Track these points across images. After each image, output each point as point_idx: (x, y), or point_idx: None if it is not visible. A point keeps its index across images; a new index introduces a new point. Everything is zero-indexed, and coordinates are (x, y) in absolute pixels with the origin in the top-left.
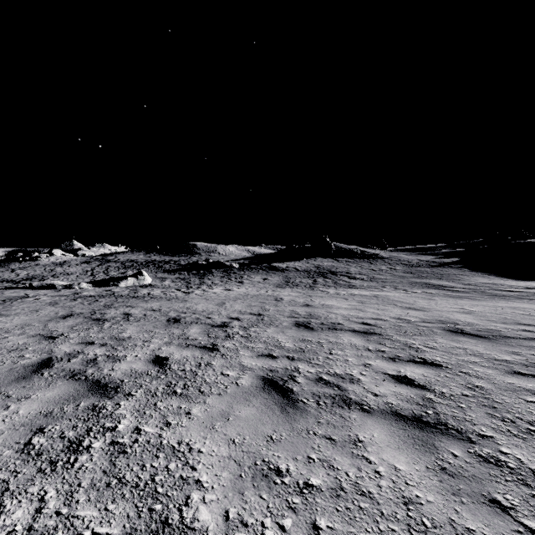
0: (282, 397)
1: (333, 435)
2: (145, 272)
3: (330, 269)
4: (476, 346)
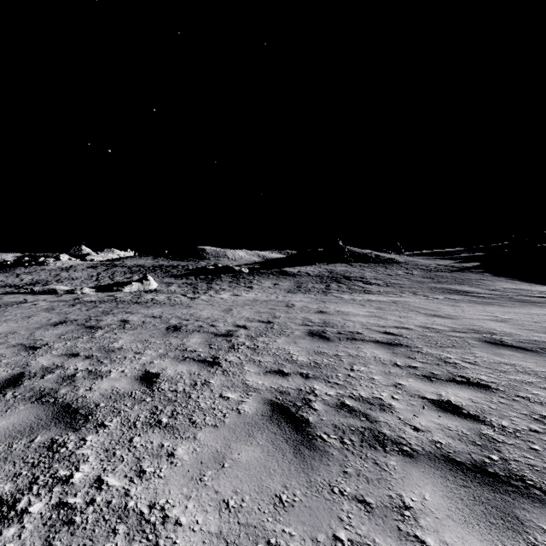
0: (295, 431)
1: (367, 495)
2: (150, 277)
3: (344, 274)
4: (524, 361)
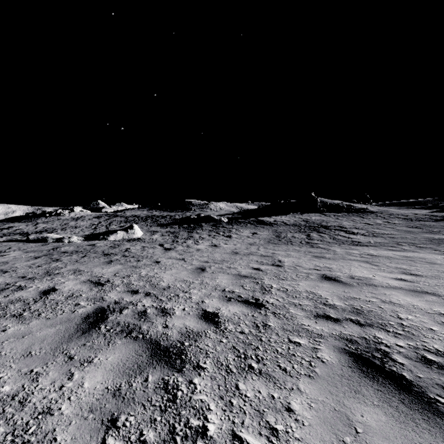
0: None
1: None
2: (135, 226)
3: (320, 223)
4: None
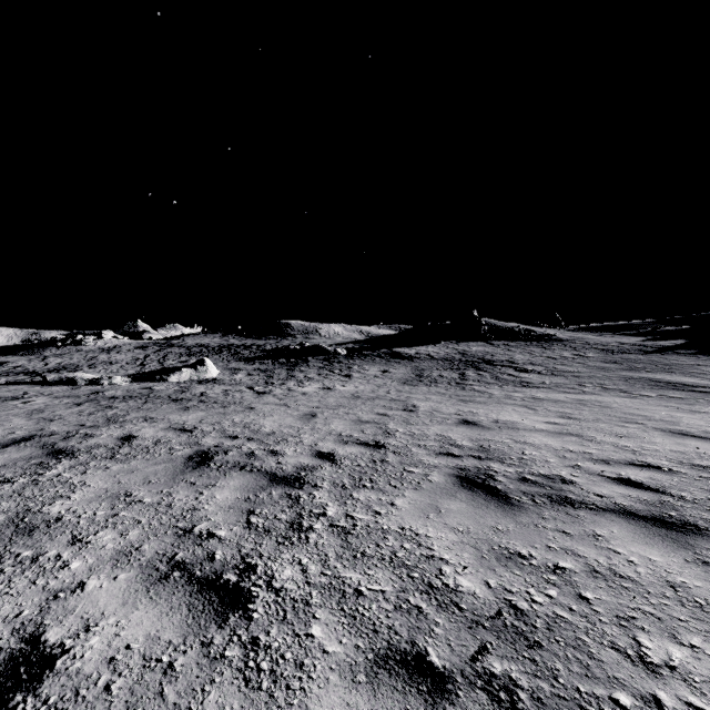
0: None
1: None
2: (208, 361)
3: (483, 357)
4: None
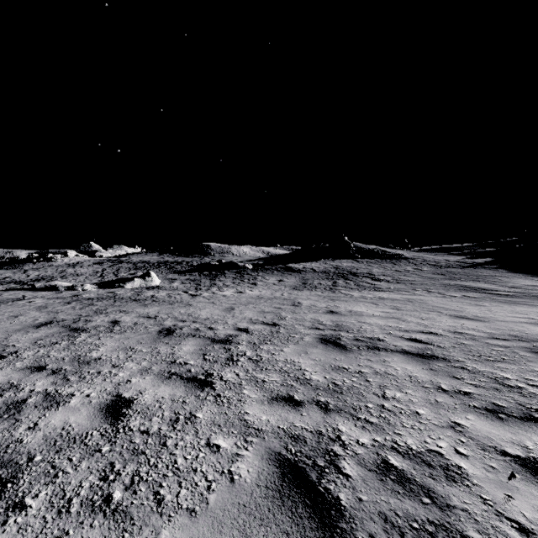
0: (321, 529)
1: None
2: (152, 273)
3: (350, 270)
4: None
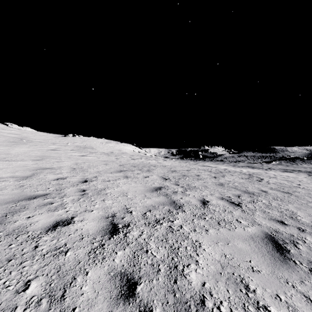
0: None
1: None
2: (276, 160)
3: None
4: None
